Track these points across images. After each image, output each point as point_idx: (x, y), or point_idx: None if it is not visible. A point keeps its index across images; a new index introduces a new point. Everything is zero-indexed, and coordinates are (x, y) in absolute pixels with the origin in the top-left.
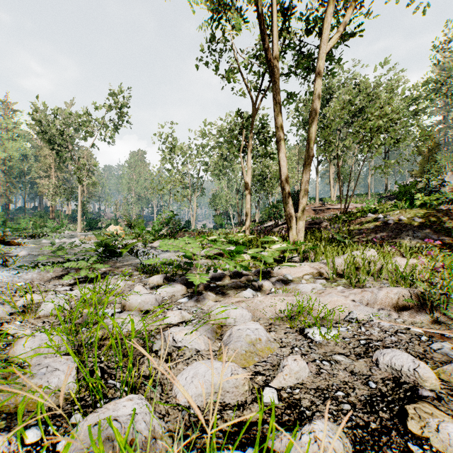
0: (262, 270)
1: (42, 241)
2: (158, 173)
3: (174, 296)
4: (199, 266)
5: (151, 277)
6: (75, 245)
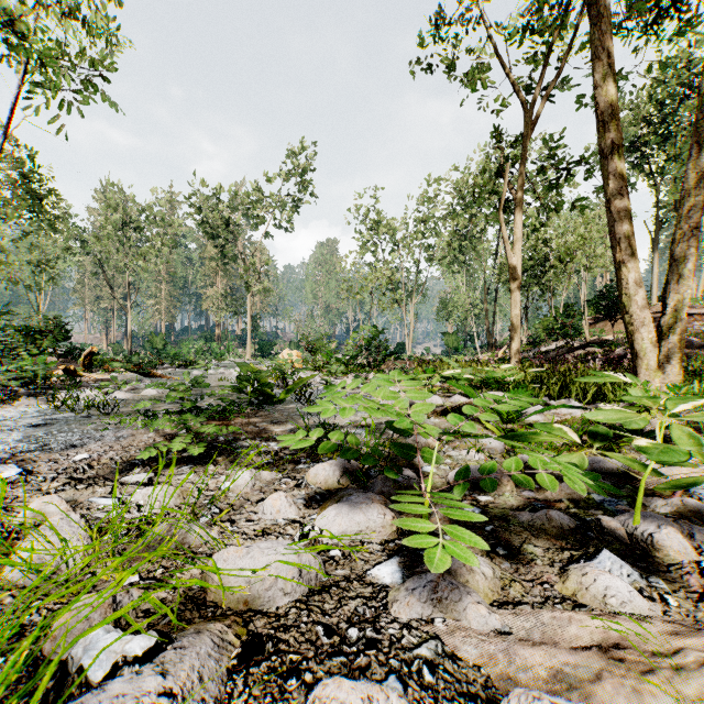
0: (605, 464)
1: (192, 372)
2: (353, 265)
3: (361, 544)
4: (434, 462)
5: (313, 468)
6: (227, 380)
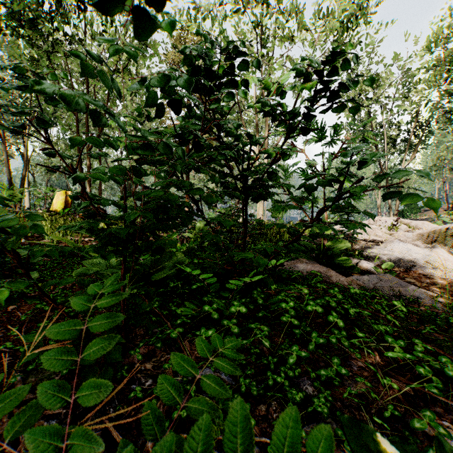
0: None
1: None
2: None
3: None
4: None
5: None
6: None
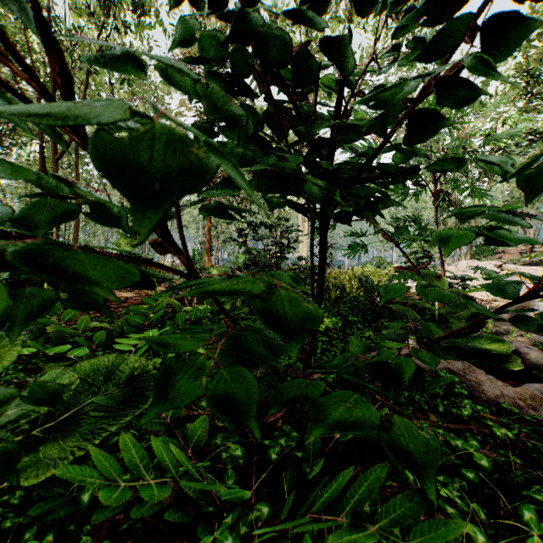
0: None
1: None
2: None
3: None
4: None
5: None
6: None
